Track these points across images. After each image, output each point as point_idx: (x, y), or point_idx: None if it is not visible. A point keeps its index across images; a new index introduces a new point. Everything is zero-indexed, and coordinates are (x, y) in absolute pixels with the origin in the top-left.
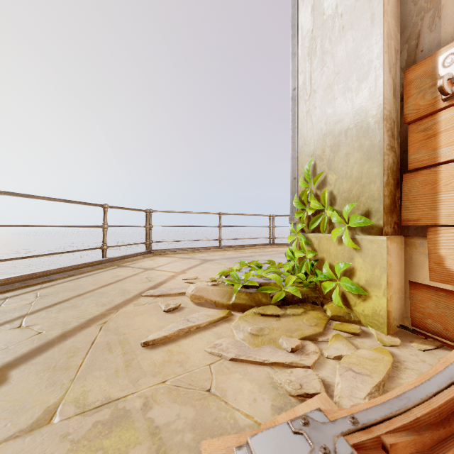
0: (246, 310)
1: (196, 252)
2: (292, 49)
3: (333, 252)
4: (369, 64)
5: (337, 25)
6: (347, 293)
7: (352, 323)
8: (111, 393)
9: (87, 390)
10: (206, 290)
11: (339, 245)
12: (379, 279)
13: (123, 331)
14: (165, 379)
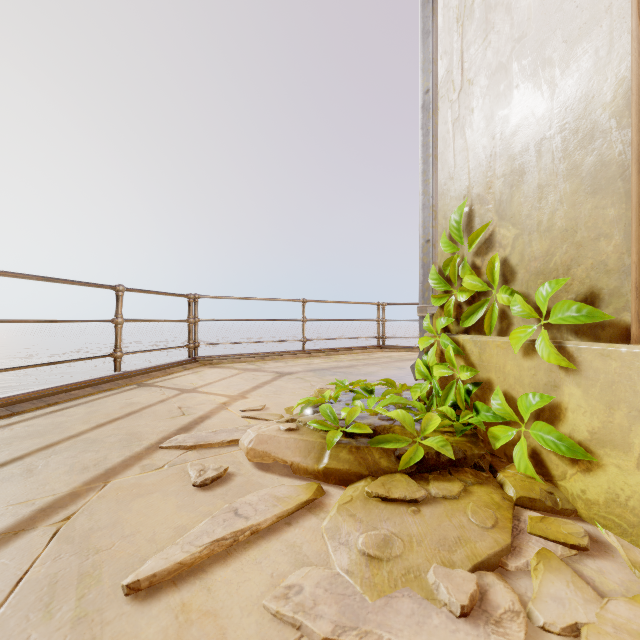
0: (350, 482)
1: (266, 359)
2: (423, 24)
3: (513, 371)
4: (596, 3)
5: None
6: (544, 451)
7: (561, 514)
8: None
9: None
10: (275, 440)
11: (525, 358)
12: (625, 432)
13: (97, 543)
14: None
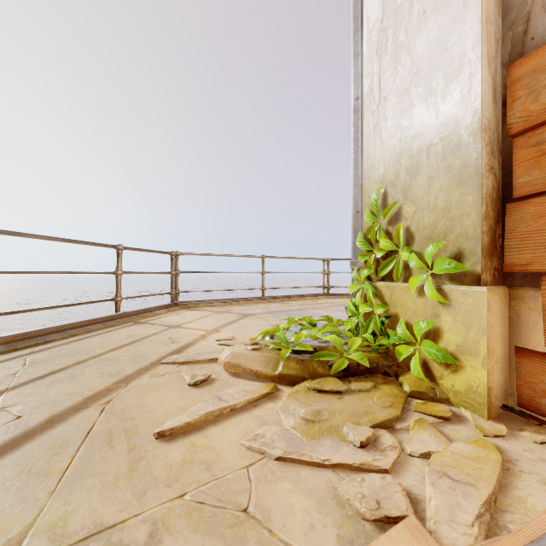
0: (297, 383)
1: (233, 304)
2: (354, 47)
3: (411, 306)
4: (461, 57)
5: (415, 10)
6: (430, 361)
7: (439, 401)
8: (104, 515)
9: (70, 510)
10: (244, 356)
11: (419, 297)
12: (476, 344)
13: (131, 414)
14: (184, 492)
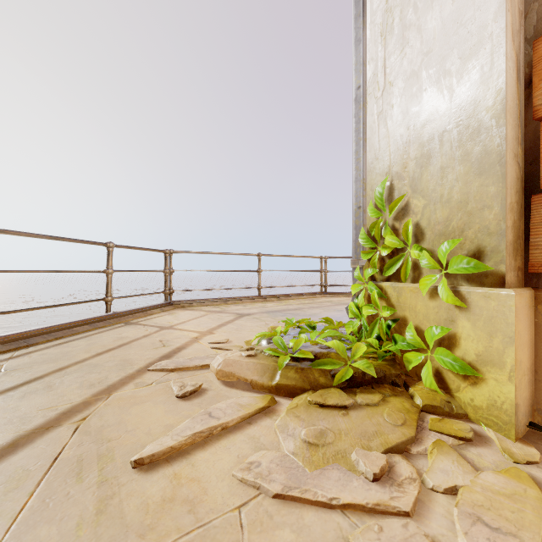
0: (296, 395)
1: (229, 303)
2: (356, 34)
3: (422, 309)
4: (481, 31)
5: None
6: (444, 371)
7: (455, 417)
8: None
9: None
10: (238, 364)
11: (431, 300)
12: (500, 354)
13: (108, 435)
14: None
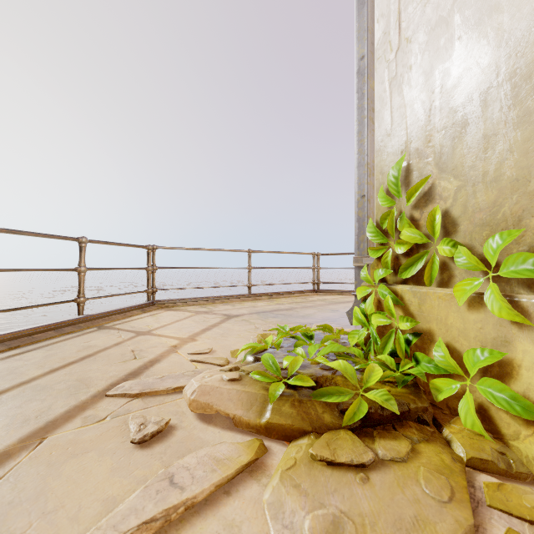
0: (293, 438)
1: (217, 302)
2: None
3: (456, 323)
4: None
5: None
6: (492, 408)
7: (516, 478)
8: None
9: None
10: (217, 392)
11: (471, 311)
12: None
13: (12, 523)
14: None
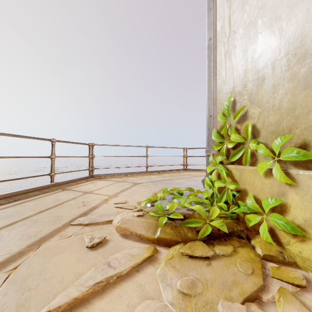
0: (172, 245)
1: (128, 176)
2: (208, 4)
3: (258, 185)
4: None
5: None
6: (277, 229)
7: (288, 264)
8: None
9: None
10: (131, 222)
11: (266, 178)
12: None
13: (30, 284)
14: None
